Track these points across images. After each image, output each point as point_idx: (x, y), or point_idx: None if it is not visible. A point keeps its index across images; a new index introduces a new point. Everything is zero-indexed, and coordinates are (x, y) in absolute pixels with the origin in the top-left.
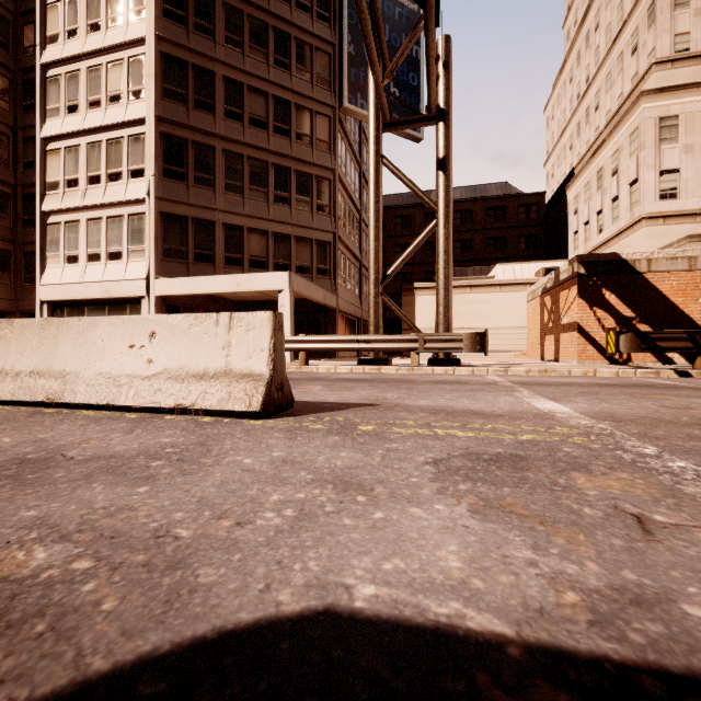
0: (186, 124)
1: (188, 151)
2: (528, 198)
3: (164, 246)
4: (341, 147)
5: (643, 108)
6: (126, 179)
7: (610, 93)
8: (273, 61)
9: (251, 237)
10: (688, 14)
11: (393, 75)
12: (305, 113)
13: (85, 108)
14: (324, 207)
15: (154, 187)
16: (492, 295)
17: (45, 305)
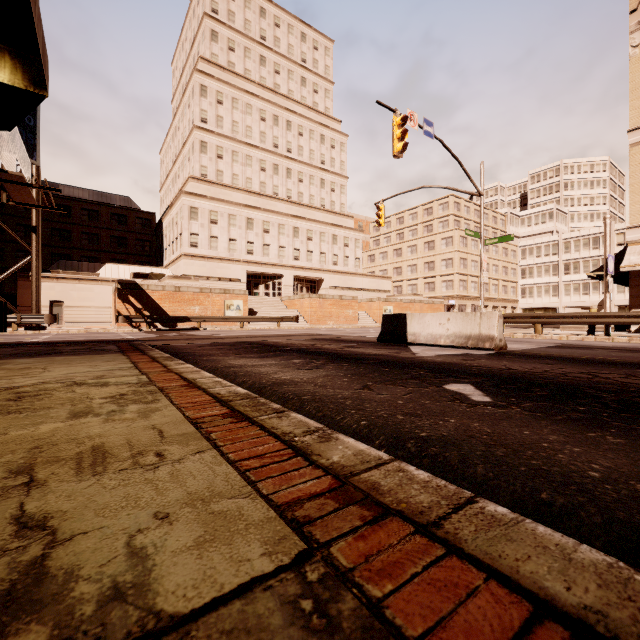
0: None
1: None
2: (144, 214)
3: None
4: None
5: (183, 199)
6: None
7: (183, 174)
8: None
9: None
10: (207, 158)
11: None
12: None
13: None
14: None
15: None
16: (96, 286)
17: None
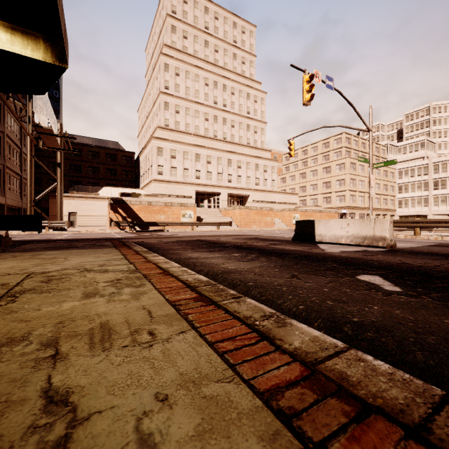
0: None
1: None
2: (127, 153)
3: None
4: (8, 117)
5: (153, 142)
6: None
7: (153, 125)
8: None
9: None
10: (169, 113)
11: None
12: None
13: None
14: None
15: None
16: (97, 202)
17: None
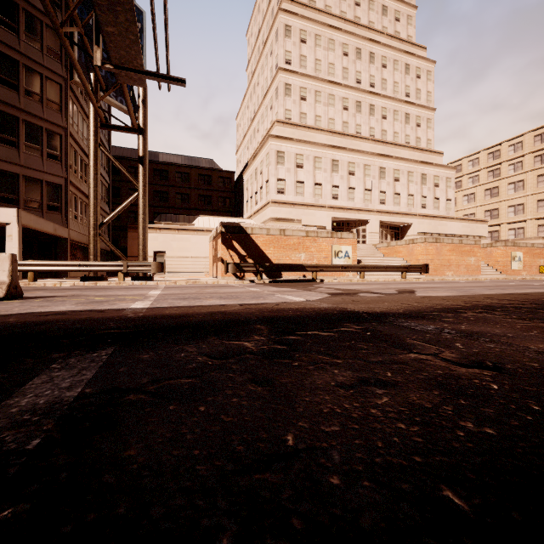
0: None
1: None
2: (225, 173)
3: None
4: (72, 109)
5: (270, 144)
6: None
7: (263, 126)
8: None
9: None
10: (291, 101)
11: None
12: (34, 74)
13: None
14: (55, 156)
15: None
16: (192, 236)
17: None
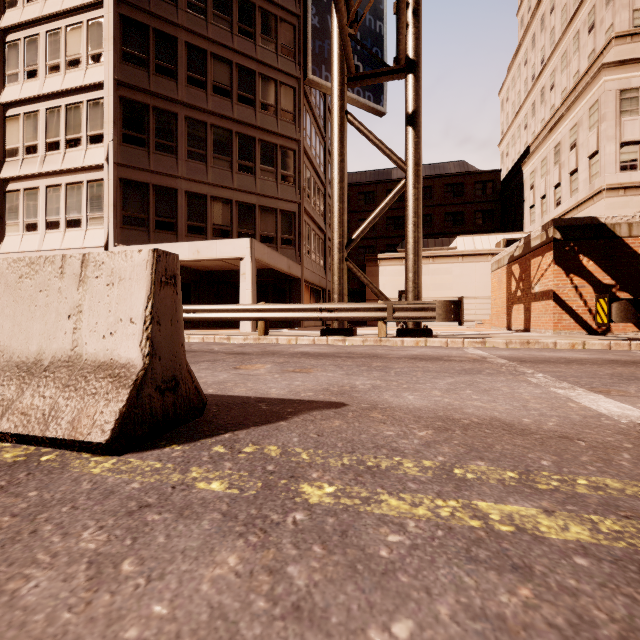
0: (147, 89)
1: (149, 117)
2: (484, 176)
3: (124, 214)
4: (306, 119)
5: (604, 81)
6: (85, 144)
7: (566, 72)
8: (237, 30)
9: (214, 205)
10: None
11: (357, 49)
12: (269, 83)
13: (44, 73)
14: (289, 177)
15: (113, 153)
16: (454, 265)
17: None
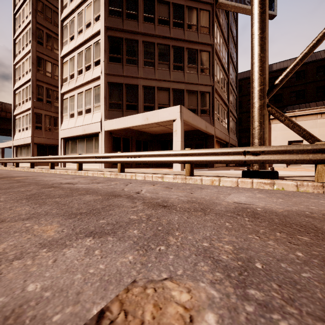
0: (121, 28)
1: (123, 45)
2: None
3: (110, 102)
4: (216, 32)
5: None
6: (92, 67)
7: None
8: None
9: (159, 92)
10: None
11: None
12: (192, 11)
13: (77, 36)
14: (205, 70)
15: (104, 68)
16: None
17: (62, 139)
